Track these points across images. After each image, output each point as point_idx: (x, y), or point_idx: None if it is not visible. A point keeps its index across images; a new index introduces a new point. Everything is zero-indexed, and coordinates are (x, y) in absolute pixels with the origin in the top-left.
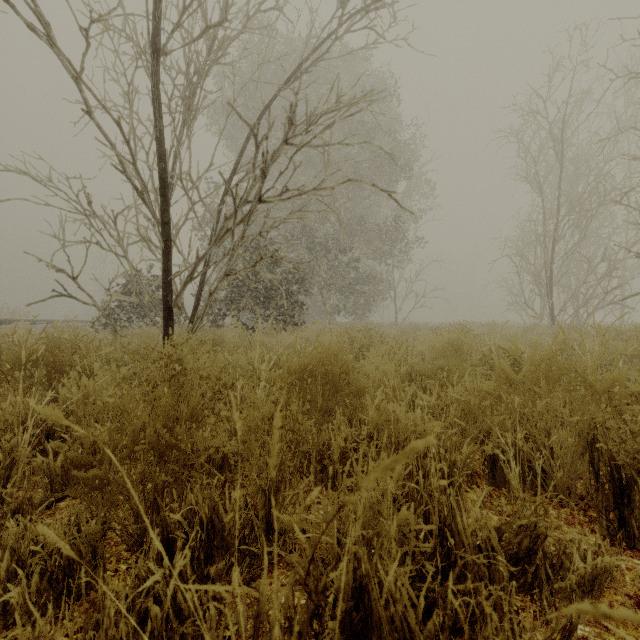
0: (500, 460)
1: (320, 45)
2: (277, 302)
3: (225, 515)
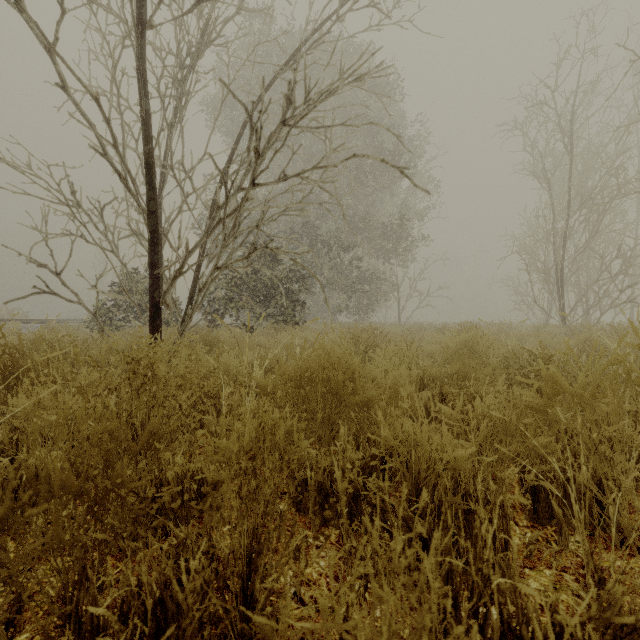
0: (544, 491)
1: (321, 27)
2: (277, 301)
3: (181, 594)
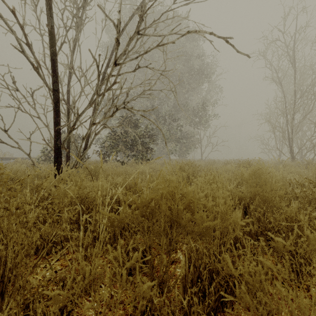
0: None
1: None
2: (138, 148)
3: None
